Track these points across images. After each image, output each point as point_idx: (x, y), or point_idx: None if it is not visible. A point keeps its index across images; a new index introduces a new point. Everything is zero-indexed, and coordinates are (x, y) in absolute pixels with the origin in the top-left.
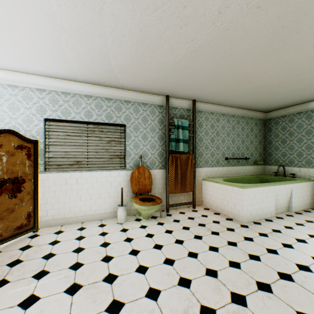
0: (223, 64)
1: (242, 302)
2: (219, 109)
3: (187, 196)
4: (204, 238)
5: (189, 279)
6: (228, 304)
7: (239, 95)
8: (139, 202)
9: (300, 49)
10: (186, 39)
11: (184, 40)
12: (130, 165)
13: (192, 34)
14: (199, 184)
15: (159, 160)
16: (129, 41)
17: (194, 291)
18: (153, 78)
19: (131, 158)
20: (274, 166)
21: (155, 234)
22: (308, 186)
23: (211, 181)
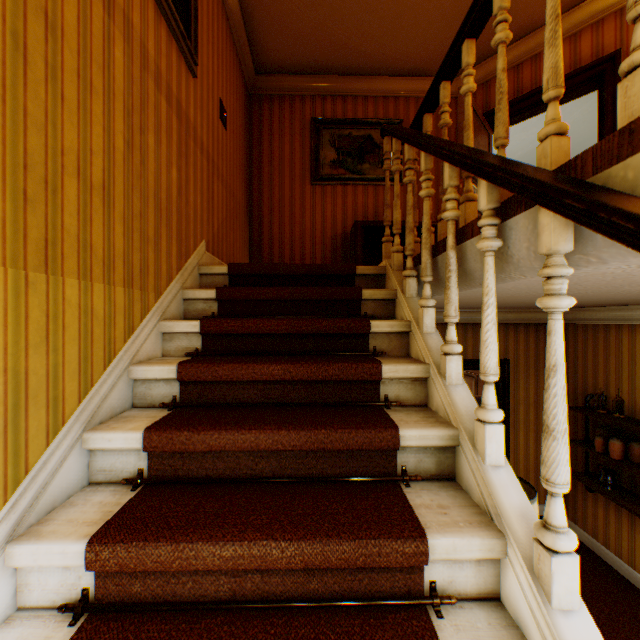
0: None
1: None
2: None
3: None
4: None
5: None
6: None
7: None
8: None
9: None
10: (521, 148)
11: (519, 149)
12: None
13: (525, 145)
14: None
15: None
16: None
17: None
18: None
19: None
20: None
21: None
22: None
23: None
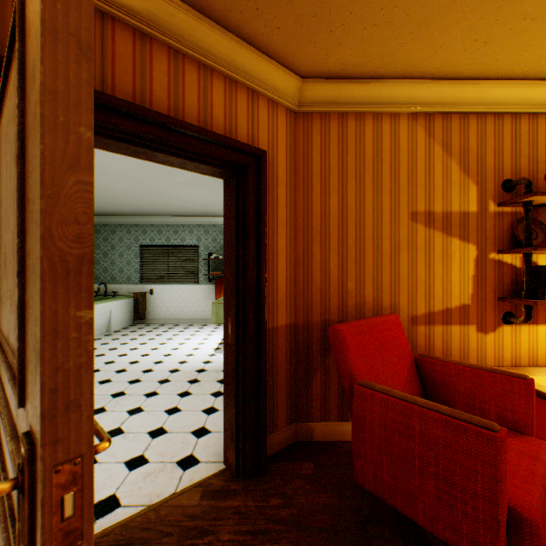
0: None
1: None
2: None
3: None
4: None
5: None
6: None
7: None
8: None
9: (111, 180)
10: None
11: None
12: None
13: None
14: None
15: None
16: None
17: None
18: None
19: None
20: (96, 284)
21: None
22: (129, 303)
23: None
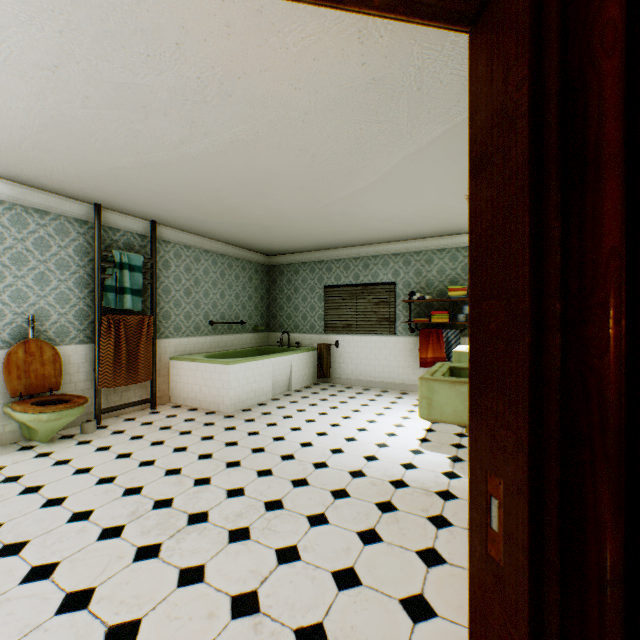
0: (197, 189)
1: (207, 482)
2: (200, 242)
3: (142, 390)
4: (169, 441)
5: (140, 487)
6: (191, 489)
7: (228, 229)
8: (34, 408)
9: (282, 200)
10: (137, 149)
11: (133, 150)
12: (3, 337)
13: (146, 148)
14: (166, 367)
15: (80, 326)
16: (24, 119)
17: (147, 493)
18: (70, 175)
19: (5, 323)
20: (280, 333)
21: (75, 458)
22: (311, 356)
23: (185, 360)
